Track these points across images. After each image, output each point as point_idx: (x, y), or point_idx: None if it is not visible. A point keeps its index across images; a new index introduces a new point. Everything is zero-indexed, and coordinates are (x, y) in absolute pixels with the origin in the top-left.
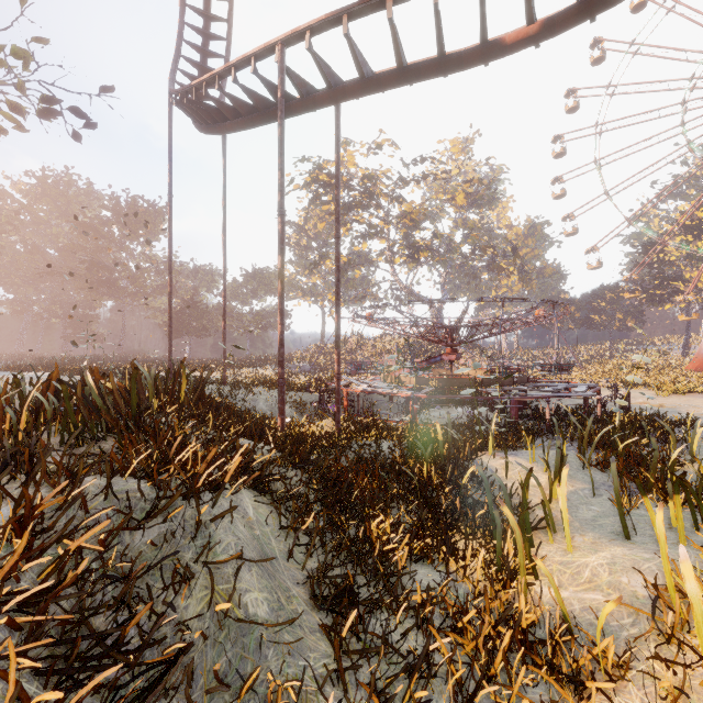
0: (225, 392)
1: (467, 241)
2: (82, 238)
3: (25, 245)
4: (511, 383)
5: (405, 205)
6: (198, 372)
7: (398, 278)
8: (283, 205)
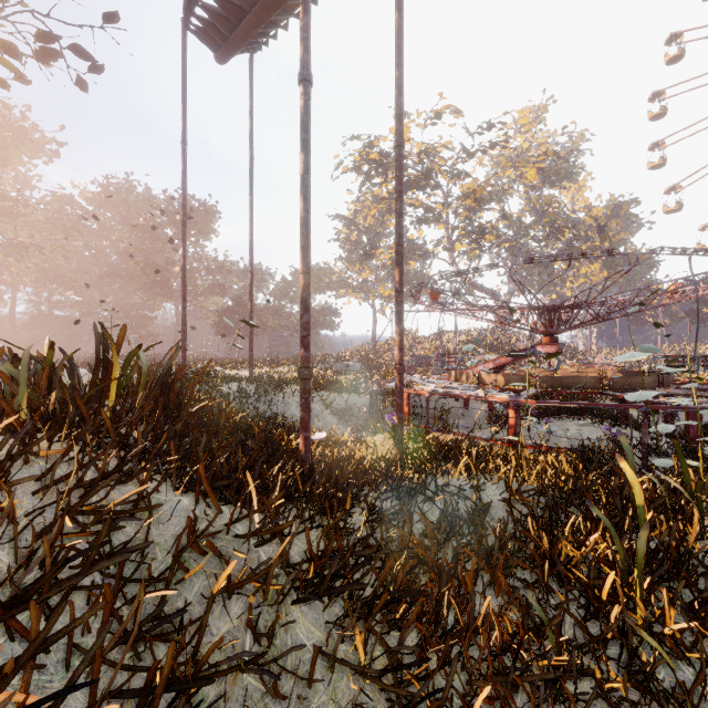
0: (249, 392)
1: (542, 220)
2: (139, 241)
3: (89, 249)
4: (655, 385)
5: (467, 186)
6: (235, 370)
7: (458, 268)
8: (308, 65)
